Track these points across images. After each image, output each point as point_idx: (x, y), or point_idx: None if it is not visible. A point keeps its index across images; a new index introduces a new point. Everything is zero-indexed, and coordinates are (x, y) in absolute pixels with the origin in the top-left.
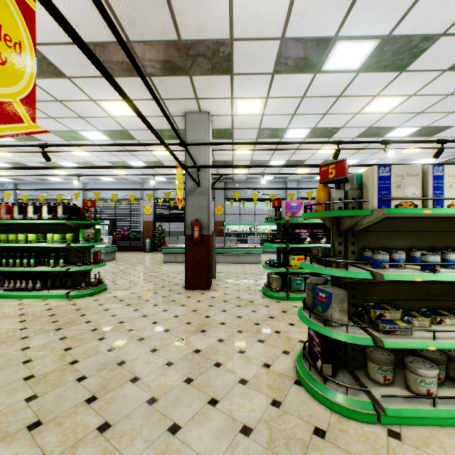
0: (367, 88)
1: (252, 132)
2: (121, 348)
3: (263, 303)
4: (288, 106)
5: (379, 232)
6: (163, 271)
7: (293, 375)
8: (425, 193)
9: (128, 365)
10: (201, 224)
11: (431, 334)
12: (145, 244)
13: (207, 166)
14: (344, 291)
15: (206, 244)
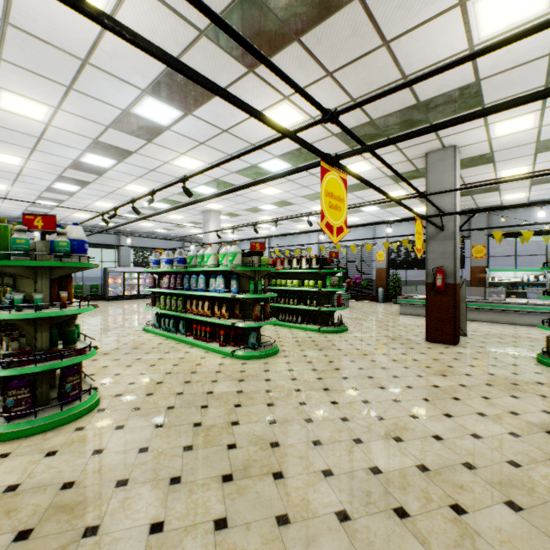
0: None
1: (526, 148)
2: (368, 369)
3: (532, 369)
4: None
5: None
6: (400, 322)
7: (547, 427)
8: None
9: (375, 379)
10: (445, 271)
11: None
12: (377, 293)
13: (448, 213)
14: None
15: (451, 294)
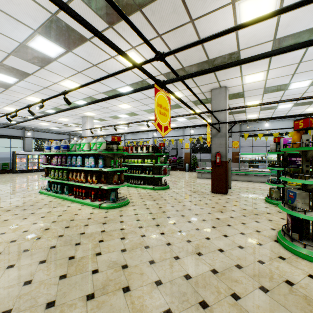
0: None
1: (259, 91)
2: (181, 211)
3: (264, 205)
4: (287, 70)
5: None
6: (197, 182)
7: (274, 238)
8: None
9: (185, 217)
10: (221, 154)
11: None
12: (185, 166)
13: (224, 122)
14: (306, 192)
15: (224, 166)
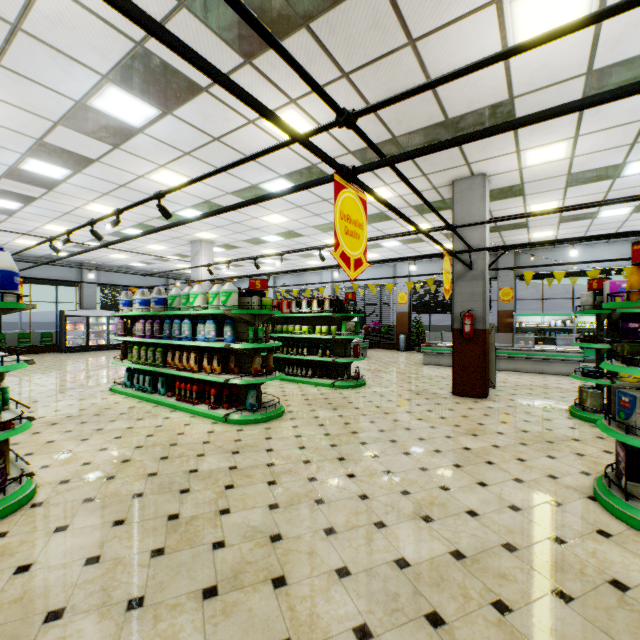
0: None
1: (556, 181)
2: (390, 431)
3: (566, 423)
4: (619, 137)
5: None
6: (424, 374)
7: (588, 491)
8: None
9: (398, 443)
10: (474, 316)
11: None
12: (398, 340)
13: (479, 249)
14: None
15: (480, 341)
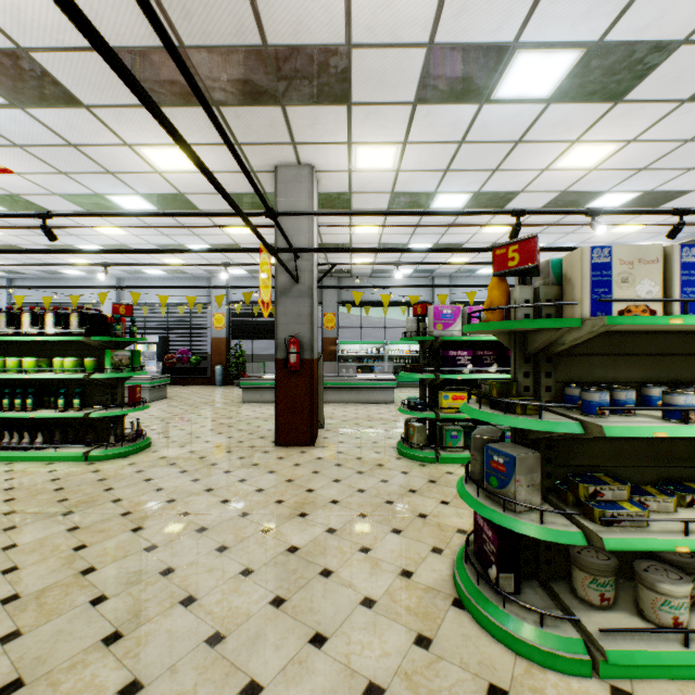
0: (562, 129)
1: (381, 199)
2: (168, 544)
3: (399, 467)
4: (438, 158)
5: (591, 356)
6: (242, 417)
7: (451, 589)
8: (668, 291)
9: (178, 574)
10: (301, 342)
11: (680, 525)
12: (214, 373)
13: (309, 249)
14: (535, 453)
15: (309, 374)
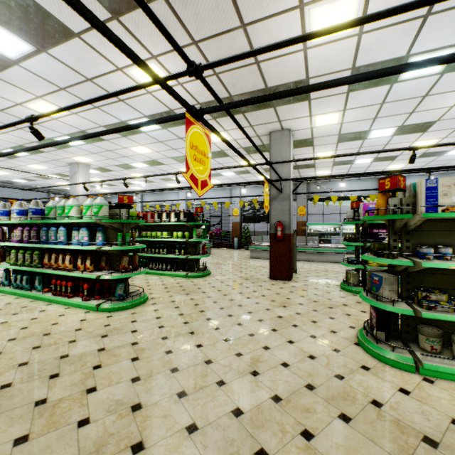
0: None
1: (332, 138)
2: (228, 308)
3: (339, 294)
4: (368, 113)
5: (434, 232)
6: (250, 265)
7: (354, 339)
8: None
9: (234, 317)
10: (283, 224)
11: None
12: (233, 242)
13: (287, 179)
14: (394, 276)
15: (287, 241)
